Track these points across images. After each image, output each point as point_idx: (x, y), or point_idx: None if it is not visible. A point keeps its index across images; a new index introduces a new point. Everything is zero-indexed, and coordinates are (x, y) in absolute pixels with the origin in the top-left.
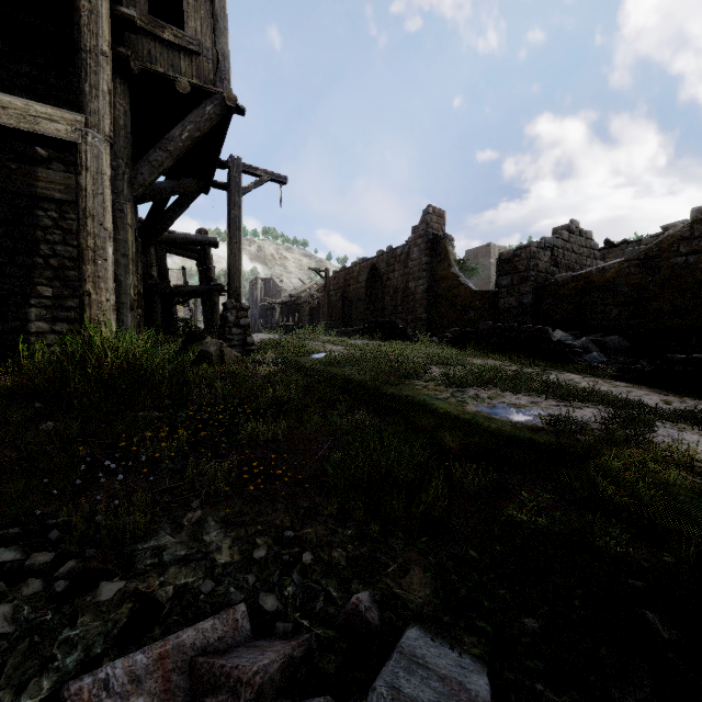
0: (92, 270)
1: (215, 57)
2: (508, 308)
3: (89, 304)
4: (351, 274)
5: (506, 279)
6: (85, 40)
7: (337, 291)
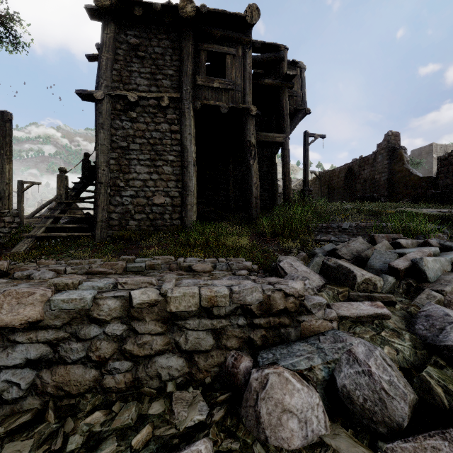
0: (288, 178)
1: (301, 95)
2: (445, 185)
3: (287, 188)
4: (334, 173)
5: (443, 169)
6: (284, 112)
7: (324, 183)
